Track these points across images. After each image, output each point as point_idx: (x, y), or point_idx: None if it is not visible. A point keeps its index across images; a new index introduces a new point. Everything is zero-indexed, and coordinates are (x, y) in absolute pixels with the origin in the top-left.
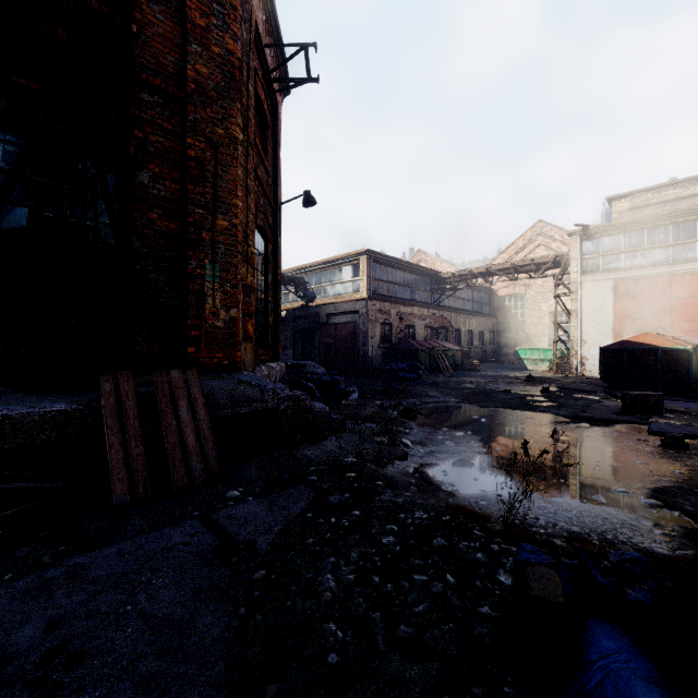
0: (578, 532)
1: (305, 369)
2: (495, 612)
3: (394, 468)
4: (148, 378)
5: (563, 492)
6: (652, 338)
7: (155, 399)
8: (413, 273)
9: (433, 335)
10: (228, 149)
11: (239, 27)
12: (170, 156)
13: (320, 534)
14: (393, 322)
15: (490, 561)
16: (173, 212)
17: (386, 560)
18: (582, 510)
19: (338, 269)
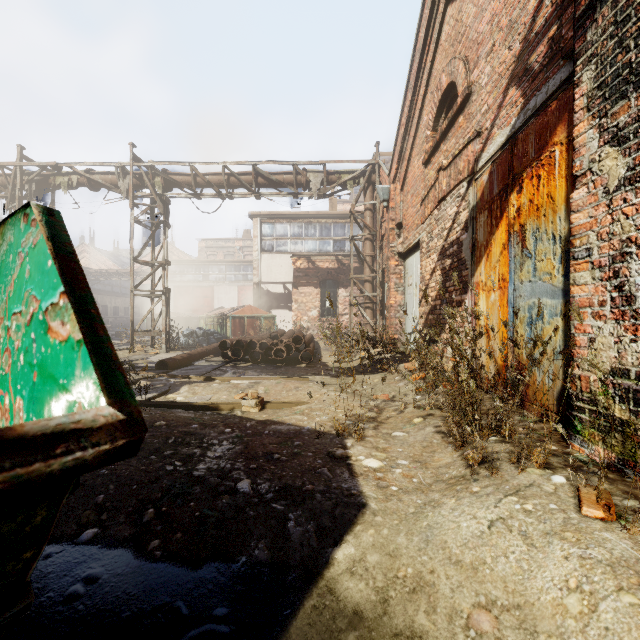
0: None
1: None
2: None
3: None
4: None
5: None
6: None
7: None
8: None
9: None
10: None
11: None
12: None
13: None
14: None
15: None
16: None
17: None
18: None
19: None
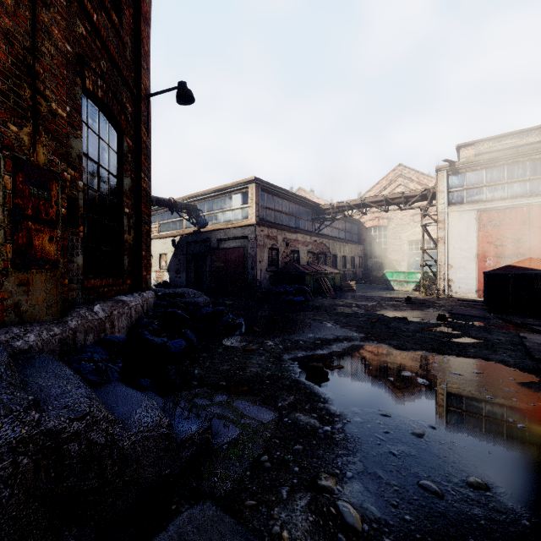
0: None
1: (183, 298)
2: None
3: None
4: None
5: None
6: (538, 263)
7: None
8: (297, 203)
9: (314, 259)
10: None
11: None
12: None
13: None
14: (279, 247)
15: None
16: None
17: None
18: None
19: (228, 197)
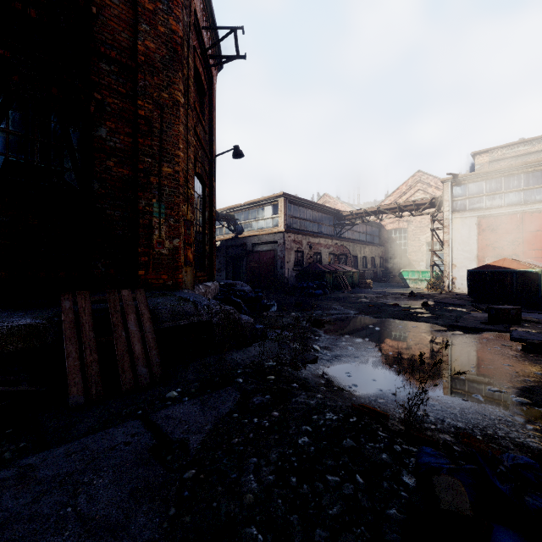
0: (463, 428)
1: (235, 287)
2: (402, 514)
3: (306, 370)
4: (103, 297)
5: (447, 391)
6: (509, 263)
7: (108, 314)
8: (320, 211)
9: (336, 260)
10: (172, 110)
11: (181, 12)
12: (124, 115)
13: (244, 434)
14: (304, 250)
15: (394, 461)
16: (127, 160)
17: (302, 460)
18: (465, 408)
19: (261, 209)
